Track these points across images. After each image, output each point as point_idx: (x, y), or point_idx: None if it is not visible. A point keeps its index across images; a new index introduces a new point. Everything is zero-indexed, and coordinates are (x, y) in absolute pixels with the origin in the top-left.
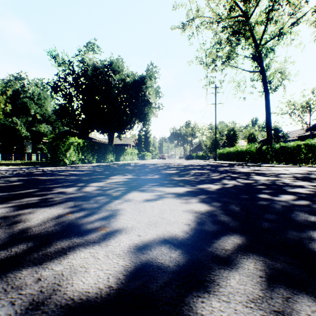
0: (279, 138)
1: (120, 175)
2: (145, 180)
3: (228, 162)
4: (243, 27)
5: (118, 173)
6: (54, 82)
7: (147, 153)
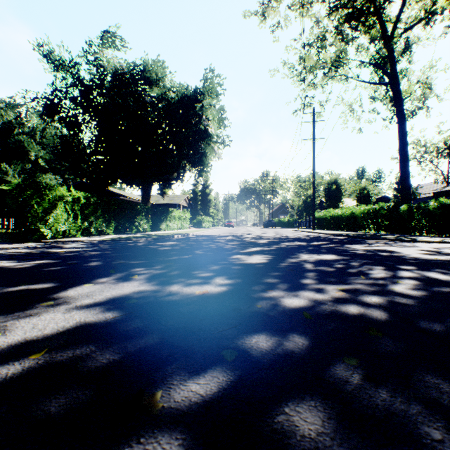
0: None
1: (111, 277)
2: (168, 326)
3: (338, 232)
4: (366, 3)
5: (111, 269)
6: (46, 97)
7: (205, 217)
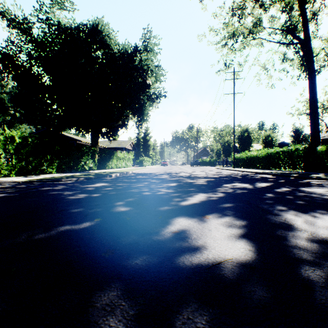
0: (301, 141)
1: None
2: None
3: (258, 170)
4: None
5: None
6: (1, 51)
7: (146, 158)
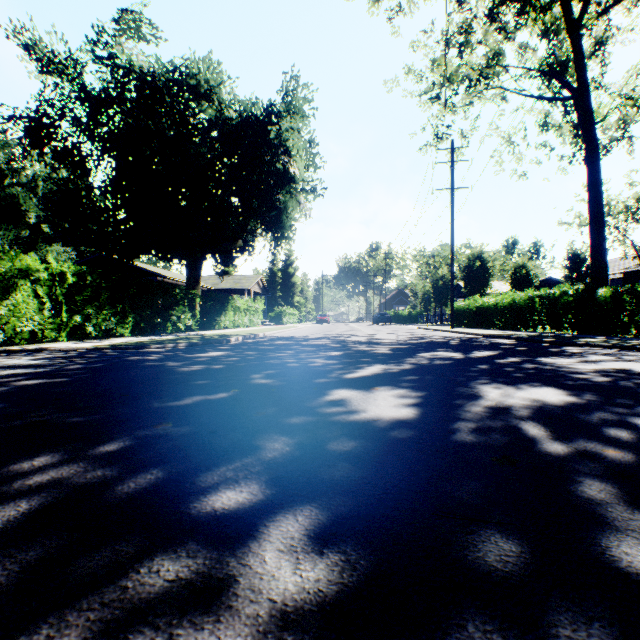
0: (583, 277)
1: None
2: None
3: (493, 331)
4: None
5: None
6: (28, 116)
7: (288, 309)
